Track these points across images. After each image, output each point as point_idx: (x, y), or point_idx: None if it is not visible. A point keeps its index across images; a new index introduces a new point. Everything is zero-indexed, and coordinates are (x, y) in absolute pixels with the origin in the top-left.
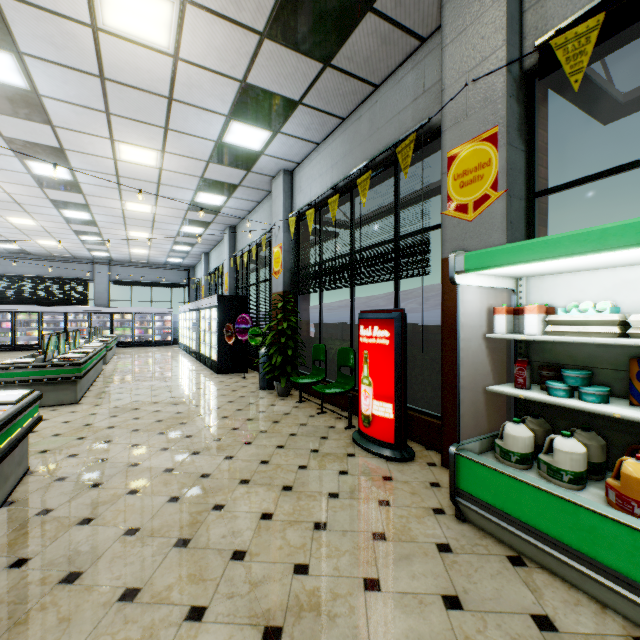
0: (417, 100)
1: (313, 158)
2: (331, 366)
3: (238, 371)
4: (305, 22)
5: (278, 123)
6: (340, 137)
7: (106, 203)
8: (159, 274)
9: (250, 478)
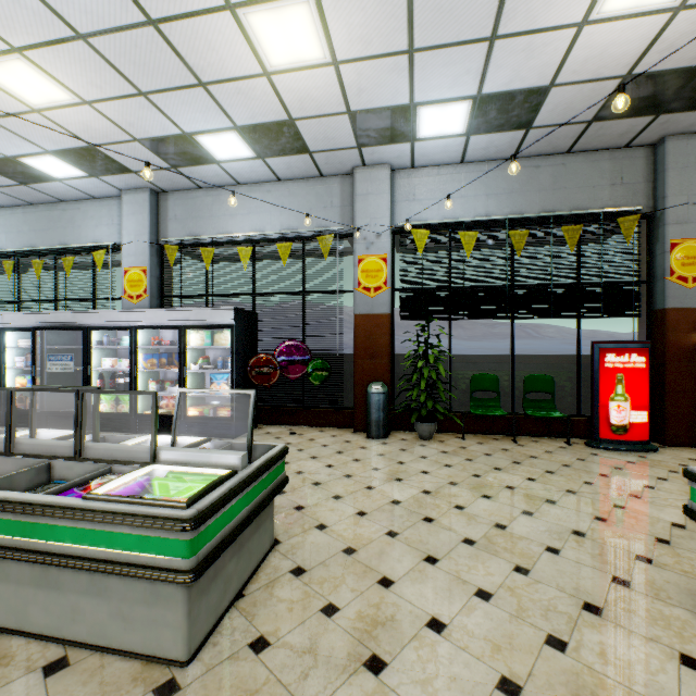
0: (615, 186)
1: (446, 173)
2: (462, 397)
3: None
4: (644, 92)
5: (485, 129)
6: (503, 171)
7: None
8: None
9: None
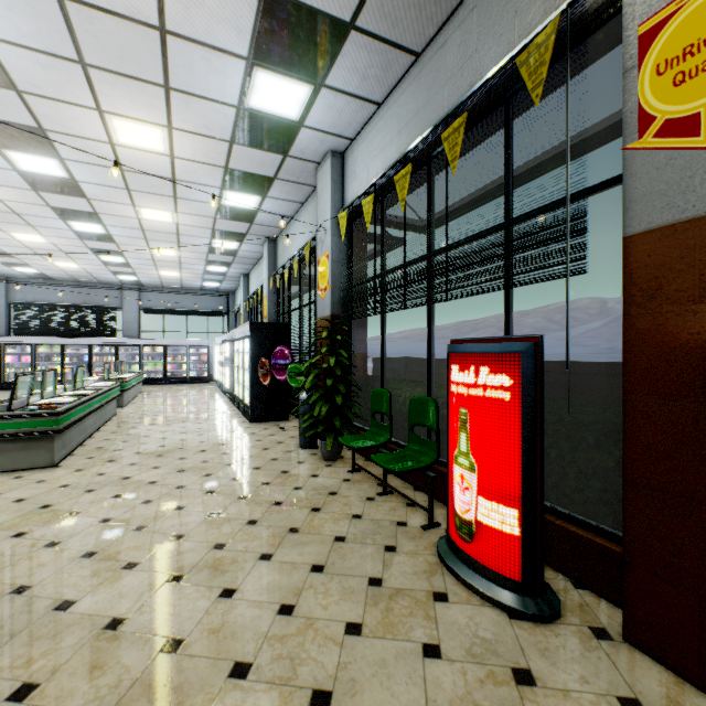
0: None
1: (372, 127)
2: (397, 420)
3: (276, 419)
4: None
5: (321, 69)
6: (412, 85)
7: (117, 210)
8: (195, 301)
9: (252, 659)
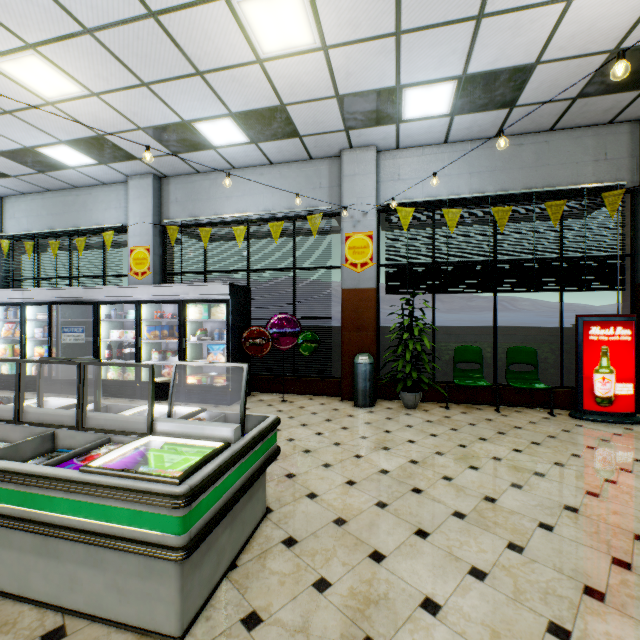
0: (599, 162)
1: (430, 153)
2: (446, 367)
3: None
4: (631, 67)
5: (469, 109)
6: (486, 150)
7: None
8: None
9: None
